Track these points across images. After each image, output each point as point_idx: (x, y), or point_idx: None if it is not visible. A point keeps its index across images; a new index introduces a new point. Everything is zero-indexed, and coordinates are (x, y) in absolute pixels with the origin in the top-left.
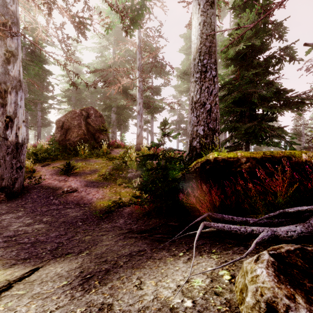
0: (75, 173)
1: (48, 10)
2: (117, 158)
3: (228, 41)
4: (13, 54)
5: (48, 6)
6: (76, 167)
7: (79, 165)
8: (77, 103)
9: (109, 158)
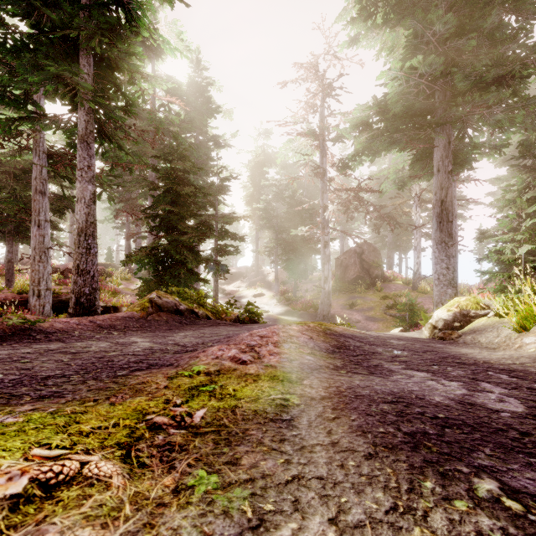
0: (356, 309)
1: (344, 212)
2: (390, 296)
3: (498, 200)
4: (327, 242)
5: (344, 210)
6: (357, 305)
7: (358, 302)
8: (345, 219)
9: (383, 297)
